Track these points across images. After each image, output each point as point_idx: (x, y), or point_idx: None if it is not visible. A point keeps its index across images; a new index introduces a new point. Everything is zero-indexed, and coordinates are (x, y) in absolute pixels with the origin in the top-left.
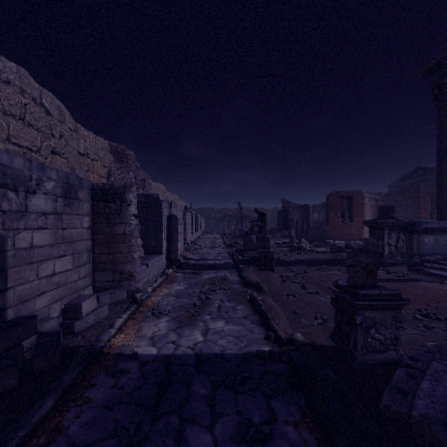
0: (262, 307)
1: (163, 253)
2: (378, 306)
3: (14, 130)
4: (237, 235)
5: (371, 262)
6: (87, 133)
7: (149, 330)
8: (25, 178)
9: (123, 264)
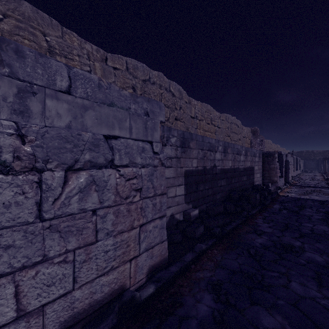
0: None
1: (283, 177)
2: None
3: (234, 137)
4: None
5: None
6: (244, 127)
7: (288, 194)
8: (255, 154)
9: (273, 177)
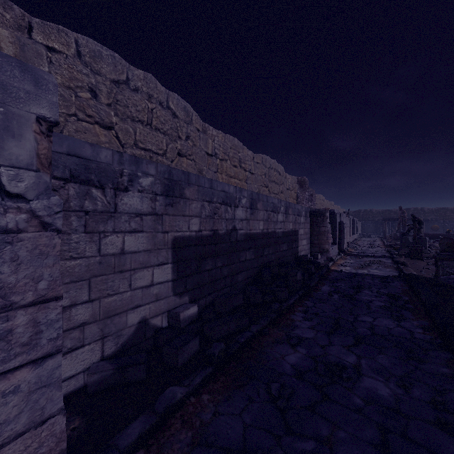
0: (400, 267)
1: (336, 244)
2: (449, 259)
3: (273, 188)
4: (397, 237)
5: (449, 242)
6: (289, 176)
7: (342, 268)
8: (300, 212)
9: (324, 245)
